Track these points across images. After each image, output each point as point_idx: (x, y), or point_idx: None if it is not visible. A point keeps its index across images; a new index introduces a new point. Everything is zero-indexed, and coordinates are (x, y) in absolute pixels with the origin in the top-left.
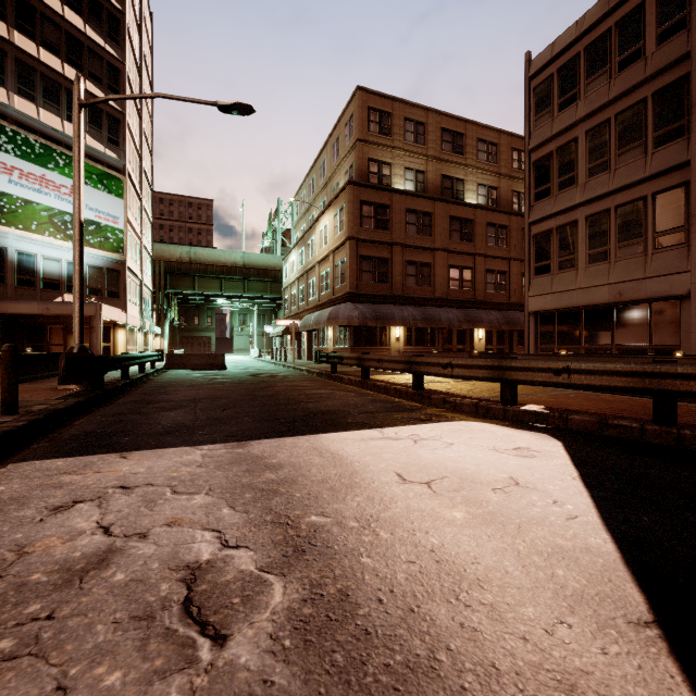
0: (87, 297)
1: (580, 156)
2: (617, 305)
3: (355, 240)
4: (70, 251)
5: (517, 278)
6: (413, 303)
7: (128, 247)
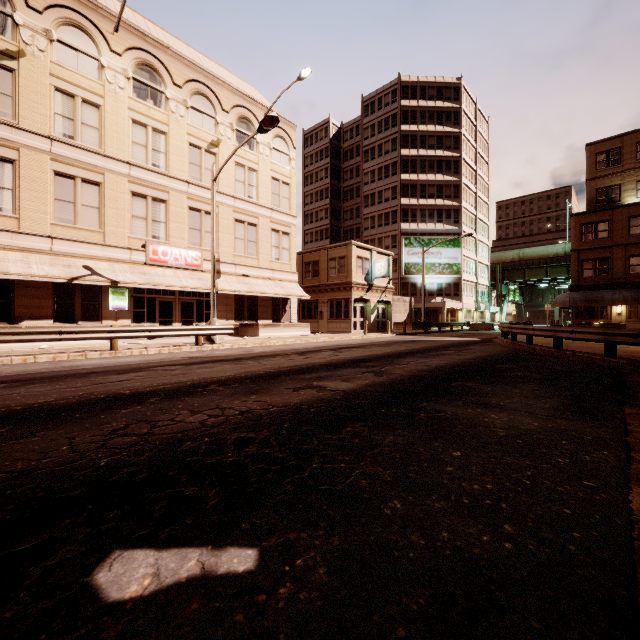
0: (444, 297)
1: None
2: None
3: (576, 251)
4: (438, 279)
5: None
6: (636, 287)
7: (465, 269)
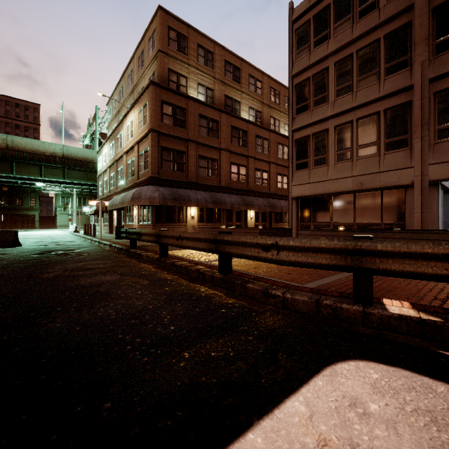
0: None
1: (330, 81)
2: (357, 192)
3: (156, 133)
4: None
5: (274, 176)
6: (205, 189)
7: None
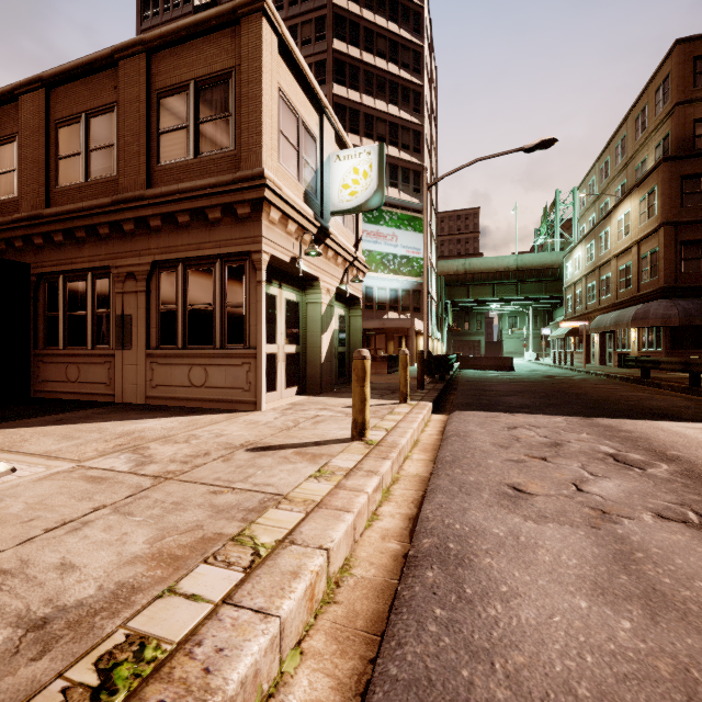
0: (401, 313)
1: None
2: None
3: (672, 225)
4: (391, 281)
5: None
6: None
7: None
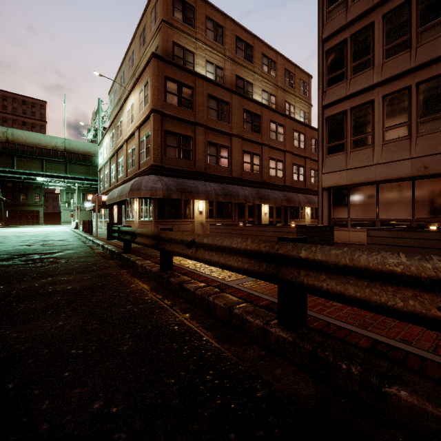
0: None
1: (376, 39)
2: (417, 179)
3: (159, 114)
4: None
5: (290, 167)
6: (214, 180)
7: None
